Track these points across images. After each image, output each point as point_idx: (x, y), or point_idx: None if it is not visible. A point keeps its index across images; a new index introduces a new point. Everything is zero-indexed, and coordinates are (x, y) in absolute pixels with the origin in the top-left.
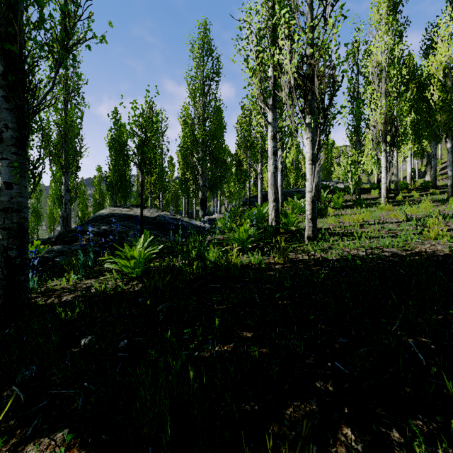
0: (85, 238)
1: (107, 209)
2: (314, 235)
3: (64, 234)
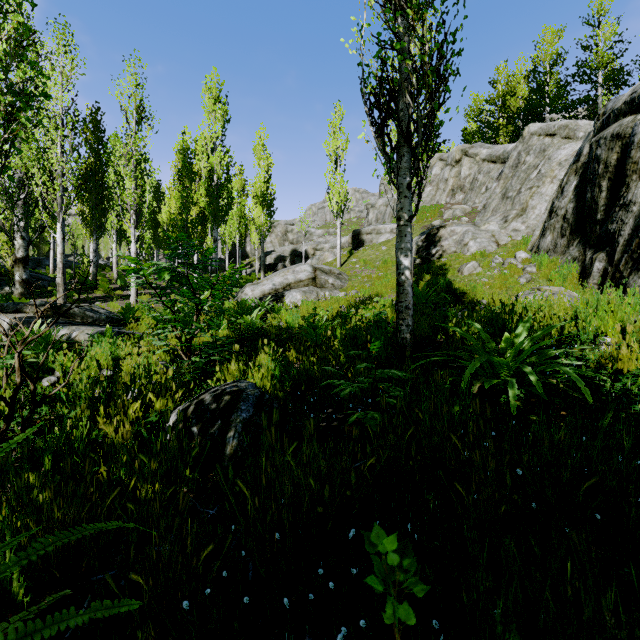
0: None
1: None
2: None
3: None
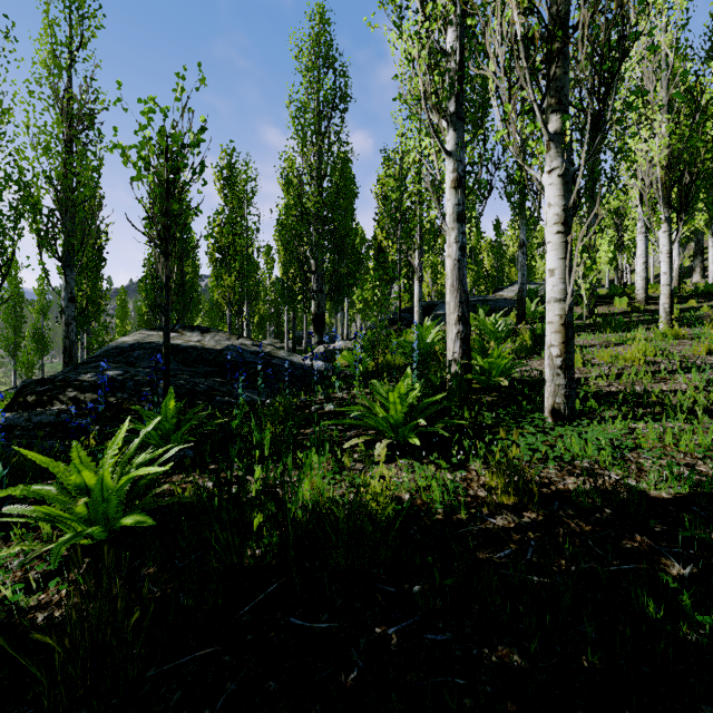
0: (67, 398)
1: (136, 335)
2: (570, 406)
3: (30, 387)
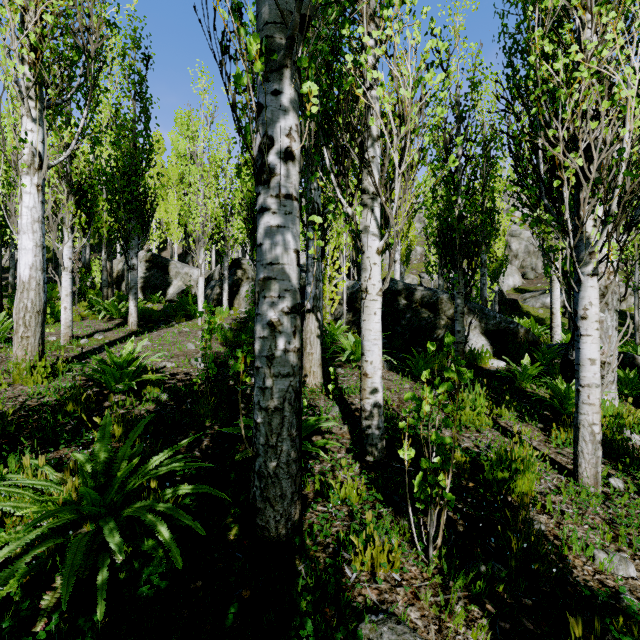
0: None
1: None
2: None
3: None
